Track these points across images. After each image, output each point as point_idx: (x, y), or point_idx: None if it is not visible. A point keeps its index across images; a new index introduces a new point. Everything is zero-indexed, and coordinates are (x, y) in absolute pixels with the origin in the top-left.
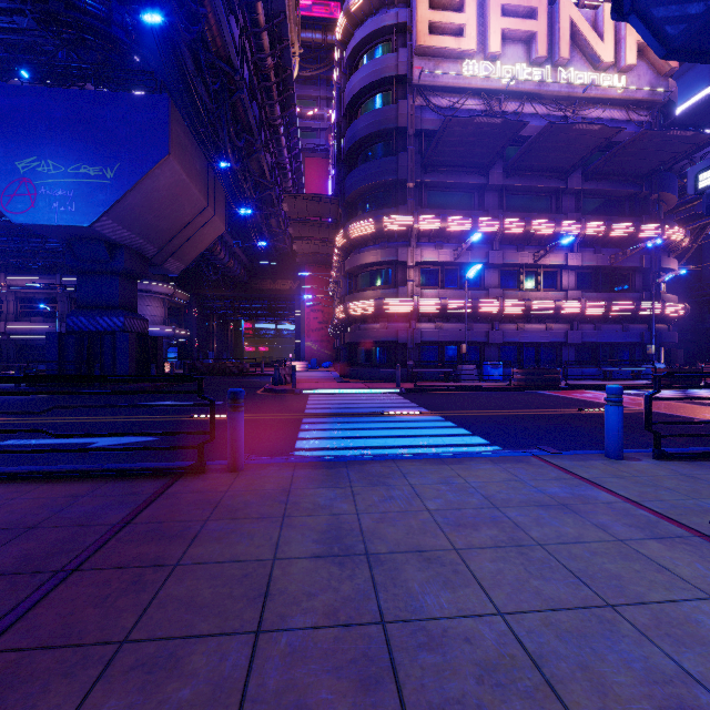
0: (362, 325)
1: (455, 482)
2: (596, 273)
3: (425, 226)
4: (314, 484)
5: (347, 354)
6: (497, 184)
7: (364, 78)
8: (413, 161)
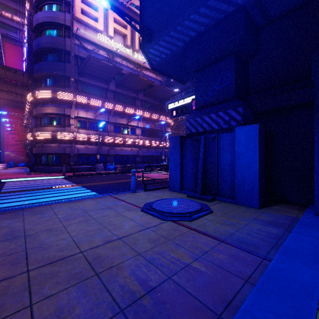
0: (44, 144)
1: (74, 207)
2: (148, 130)
3: (80, 100)
4: (1, 219)
5: (35, 159)
6: (112, 89)
7: (45, 17)
8: (73, 68)
